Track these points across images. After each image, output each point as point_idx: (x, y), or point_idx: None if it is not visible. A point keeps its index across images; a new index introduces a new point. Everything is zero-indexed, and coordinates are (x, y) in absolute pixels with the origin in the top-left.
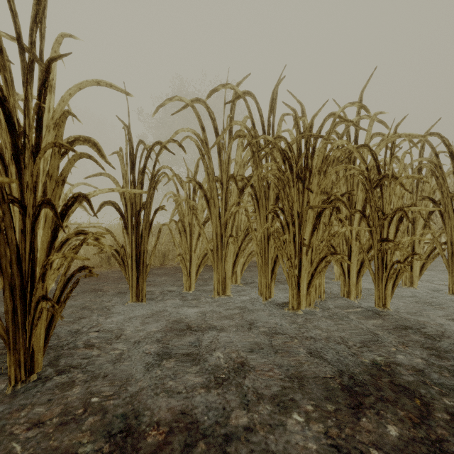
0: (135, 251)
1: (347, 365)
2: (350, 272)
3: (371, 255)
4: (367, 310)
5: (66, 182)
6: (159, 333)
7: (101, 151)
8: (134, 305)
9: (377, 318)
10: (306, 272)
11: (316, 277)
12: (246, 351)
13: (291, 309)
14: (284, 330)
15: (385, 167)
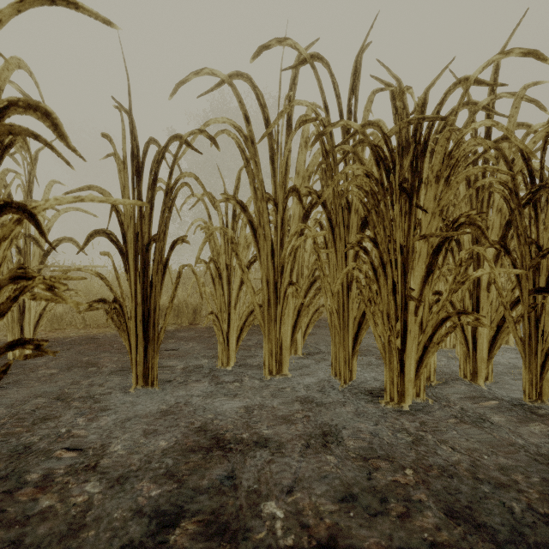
0: (141, 307)
1: (536, 544)
2: (477, 341)
3: (516, 315)
4: (510, 403)
5: None
6: (171, 451)
7: (59, 127)
8: (139, 392)
9: (534, 419)
10: (415, 342)
11: (431, 350)
12: (327, 500)
13: (389, 402)
14: (385, 445)
15: (542, 171)
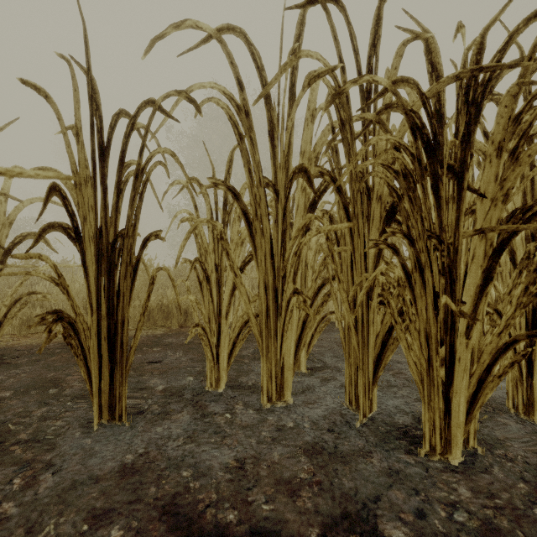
0: (106, 321)
1: None
2: (533, 364)
3: None
4: None
5: (7, 195)
6: None
7: None
8: (103, 429)
9: None
10: (465, 373)
11: (488, 385)
12: None
13: (428, 451)
14: None
15: None
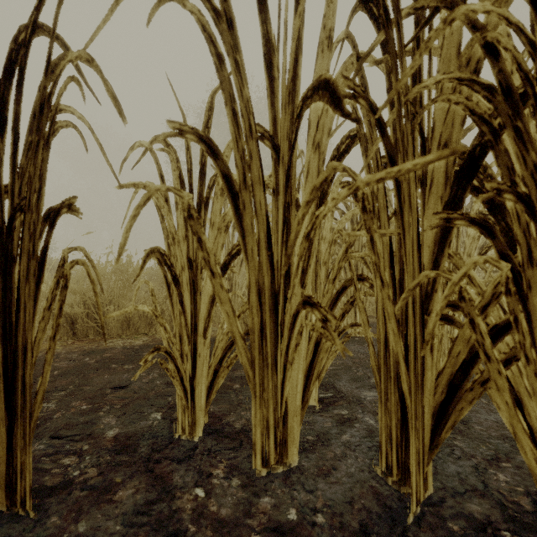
0: (1, 347)
1: None
2: None
3: None
4: None
5: None
6: None
7: None
8: None
9: None
10: None
11: None
12: None
13: None
14: None
15: None
